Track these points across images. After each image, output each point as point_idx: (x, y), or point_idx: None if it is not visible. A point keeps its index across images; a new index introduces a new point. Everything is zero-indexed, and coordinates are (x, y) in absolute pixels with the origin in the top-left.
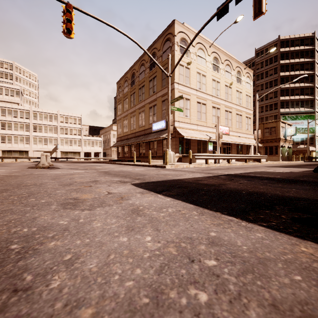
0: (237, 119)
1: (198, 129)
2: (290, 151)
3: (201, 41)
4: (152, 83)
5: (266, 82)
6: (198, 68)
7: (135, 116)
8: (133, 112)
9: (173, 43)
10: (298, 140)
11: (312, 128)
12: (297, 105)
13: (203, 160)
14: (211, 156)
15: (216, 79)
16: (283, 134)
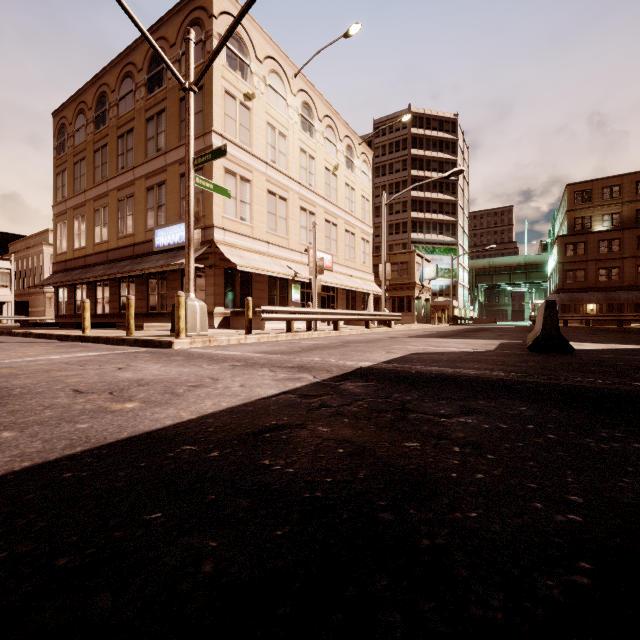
0: (346, 242)
1: (271, 253)
2: (428, 306)
3: (278, 56)
4: (155, 127)
5: (390, 182)
6: (270, 115)
7: (107, 206)
8: (103, 197)
9: (210, 35)
10: (436, 289)
11: (454, 270)
12: (435, 230)
13: (282, 322)
14: (301, 314)
15: (309, 151)
16: (420, 277)
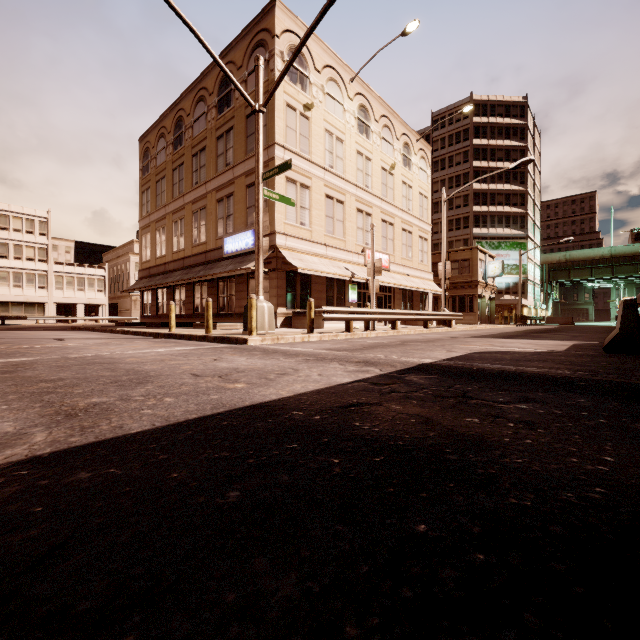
0: (403, 241)
1: (329, 255)
2: (492, 305)
3: (335, 64)
4: (224, 144)
5: (449, 176)
6: (328, 122)
7: (183, 218)
8: (180, 210)
9: (273, 54)
10: (501, 287)
11: (523, 266)
12: (501, 223)
13: (340, 322)
14: (360, 314)
15: (365, 153)
16: (483, 274)
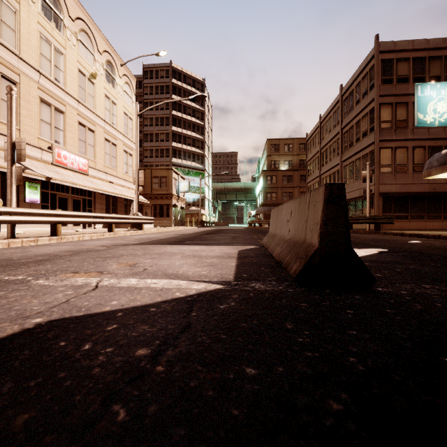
0: (107, 150)
1: None
2: (183, 213)
3: None
4: None
5: (156, 116)
6: None
7: None
8: None
9: None
10: (190, 201)
11: (202, 188)
12: (190, 158)
13: None
14: None
15: (55, 43)
16: (176, 189)
